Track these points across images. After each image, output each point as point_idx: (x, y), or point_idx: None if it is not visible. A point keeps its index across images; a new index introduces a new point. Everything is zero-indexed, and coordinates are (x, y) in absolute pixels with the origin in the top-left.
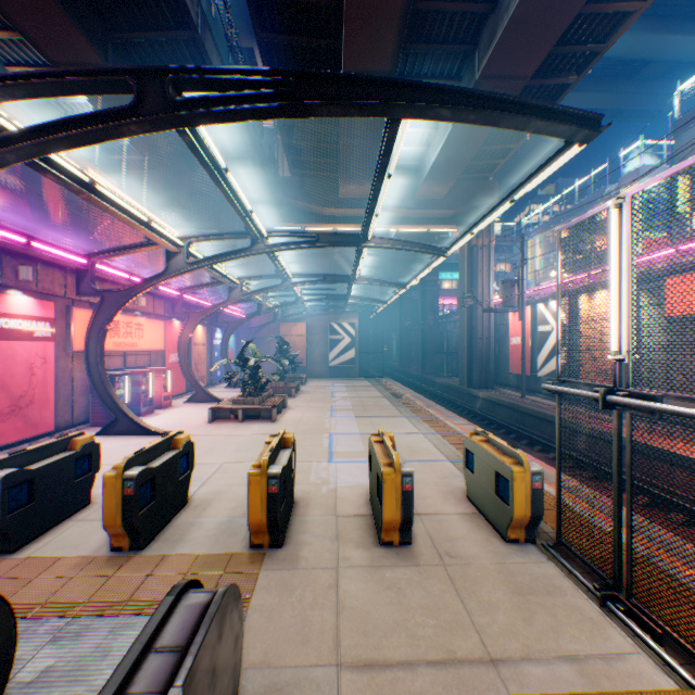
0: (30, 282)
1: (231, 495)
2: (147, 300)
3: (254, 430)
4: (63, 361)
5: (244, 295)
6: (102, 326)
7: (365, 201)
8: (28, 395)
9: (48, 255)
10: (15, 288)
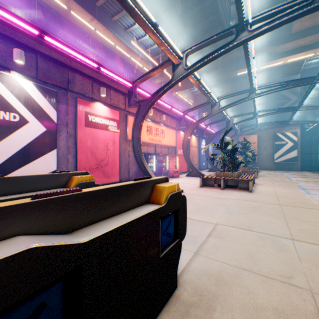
0: (106, 99)
1: (244, 300)
2: (166, 118)
3: (235, 196)
4: (123, 145)
5: (220, 109)
6: (139, 122)
7: (317, 27)
8: (105, 160)
9: (109, 77)
10: (99, 101)
